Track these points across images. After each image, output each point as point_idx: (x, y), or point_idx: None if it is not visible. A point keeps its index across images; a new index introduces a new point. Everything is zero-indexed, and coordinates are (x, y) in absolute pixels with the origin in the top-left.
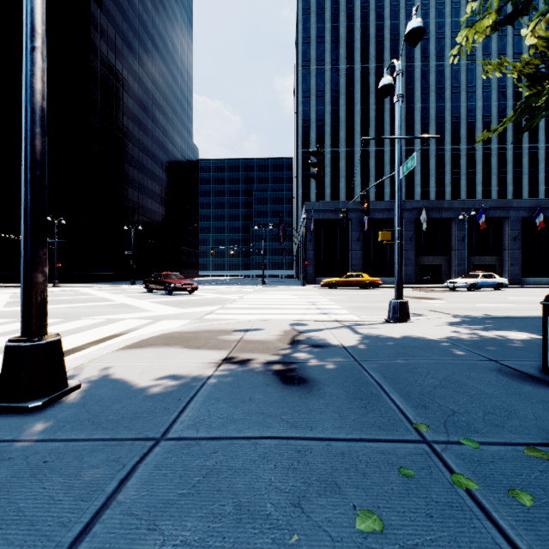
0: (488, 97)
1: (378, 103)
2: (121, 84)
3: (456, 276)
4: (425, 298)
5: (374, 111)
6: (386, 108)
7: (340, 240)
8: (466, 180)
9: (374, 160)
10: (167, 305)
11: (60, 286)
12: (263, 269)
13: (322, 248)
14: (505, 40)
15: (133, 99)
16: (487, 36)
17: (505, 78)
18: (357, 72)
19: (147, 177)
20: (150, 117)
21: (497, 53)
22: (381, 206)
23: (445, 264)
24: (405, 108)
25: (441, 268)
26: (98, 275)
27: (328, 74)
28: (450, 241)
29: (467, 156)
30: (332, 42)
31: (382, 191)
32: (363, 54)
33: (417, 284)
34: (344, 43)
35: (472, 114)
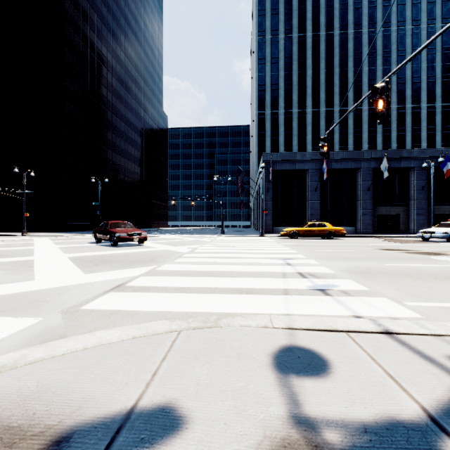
0: (433, 59)
1: (328, 67)
2: (95, 53)
3: (416, 226)
4: (422, 252)
5: (324, 75)
6: (335, 72)
7: (297, 190)
8: (411, 137)
9: (324, 120)
10: (81, 265)
11: (27, 235)
12: (222, 219)
13: (280, 198)
14: (449, 5)
15: (106, 67)
16: (432, 2)
17: (449, 40)
18: (308, 40)
19: (120, 138)
20: (123, 85)
21: (441, 18)
22: (338, 156)
23: (403, 214)
24: (353, 71)
25: (399, 217)
26: (72, 225)
27: (281, 42)
28: (408, 191)
29: (413, 114)
30: (285, 13)
31: (331, 148)
32: (314, 23)
33: (375, 233)
34: (296, 13)
35: (417, 75)
